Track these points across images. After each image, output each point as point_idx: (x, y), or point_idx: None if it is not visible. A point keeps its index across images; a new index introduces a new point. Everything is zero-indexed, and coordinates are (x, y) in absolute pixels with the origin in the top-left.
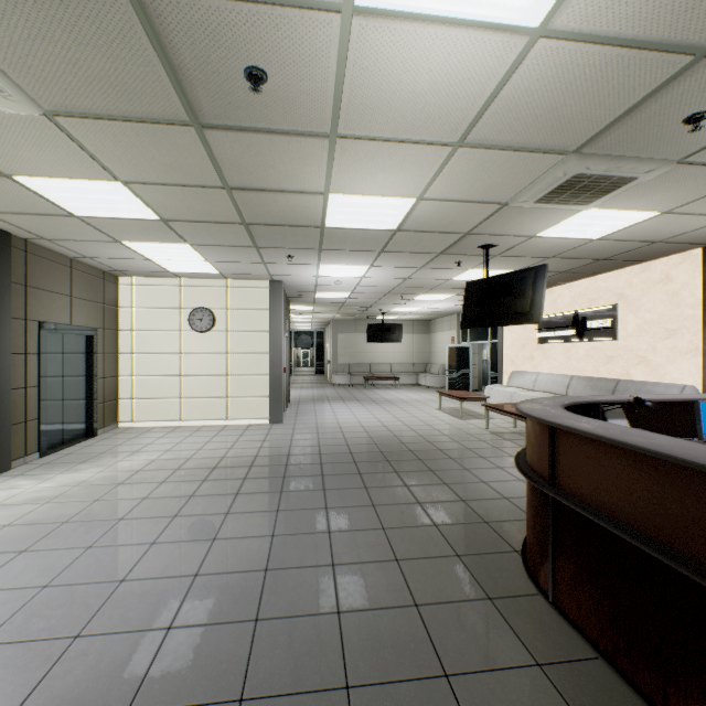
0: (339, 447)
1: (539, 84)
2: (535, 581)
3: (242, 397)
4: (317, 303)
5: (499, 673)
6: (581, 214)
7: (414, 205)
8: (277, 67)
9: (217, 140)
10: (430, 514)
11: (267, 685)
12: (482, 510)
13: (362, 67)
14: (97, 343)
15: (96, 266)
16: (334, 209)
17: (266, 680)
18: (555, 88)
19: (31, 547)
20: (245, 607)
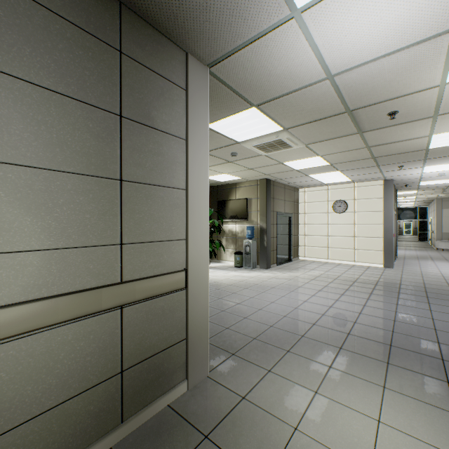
0: (440, 286)
1: None
2: None
3: (363, 250)
4: (420, 189)
5: None
6: None
7: None
8: (403, 108)
9: (368, 134)
10: None
11: (401, 346)
12: None
13: None
14: (292, 220)
15: (292, 186)
16: (436, 140)
17: (400, 345)
18: None
19: (293, 291)
20: (386, 327)
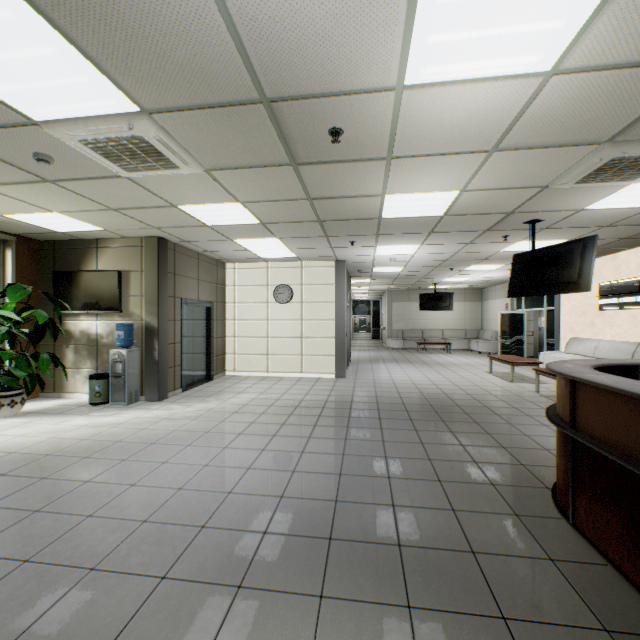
0: (393, 398)
1: (559, 102)
2: (560, 509)
3: (313, 355)
4: (373, 277)
5: (515, 558)
6: (631, 187)
7: (457, 196)
8: (350, 125)
9: (306, 171)
10: (471, 454)
11: (346, 534)
12: (520, 455)
13: (410, 116)
14: (213, 313)
15: (212, 257)
16: (389, 205)
17: (345, 532)
18: (575, 102)
19: (192, 444)
20: (328, 493)
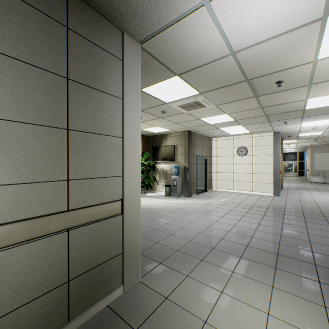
0: (313, 209)
1: None
2: None
3: (259, 183)
4: (299, 138)
5: None
6: None
7: None
8: (287, 78)
9: (261, 98)
10: None
11: (285, 254)
12: None
13: (322, 68)
14: (207, 161)
15: (207, 136)
16: (310, 103)
17: (284, 254)
18: None
19: (207, 213)
20: (274, 240)
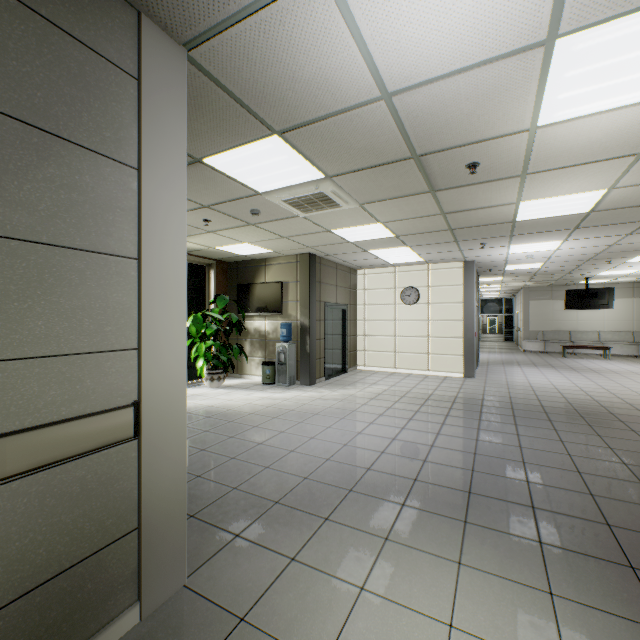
0: (529, 400)
1: None
2: None
3: (439, 354)
4: (505, 275)
5: None
6: None
7: (605, 193)
8: (485, 159)
9: (442, 194)
10: (620, 456)
11: (483, 492)
12: None
13: (544, 144)
14: (347, 314)
15: (347, 265)
16: (524, 209)
17: (482, 490)
18: None
19: (344, 417)
20: (464, 464)
